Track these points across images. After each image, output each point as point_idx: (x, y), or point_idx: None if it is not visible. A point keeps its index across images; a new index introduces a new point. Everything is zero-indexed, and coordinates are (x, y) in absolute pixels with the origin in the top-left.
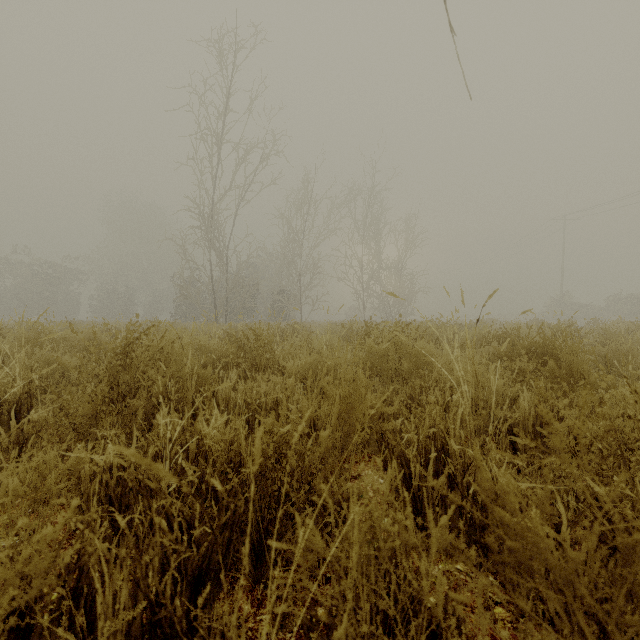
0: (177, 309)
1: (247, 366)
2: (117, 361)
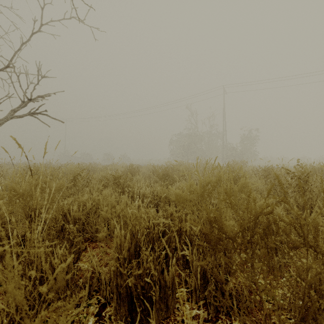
0: None
1: None
2: None
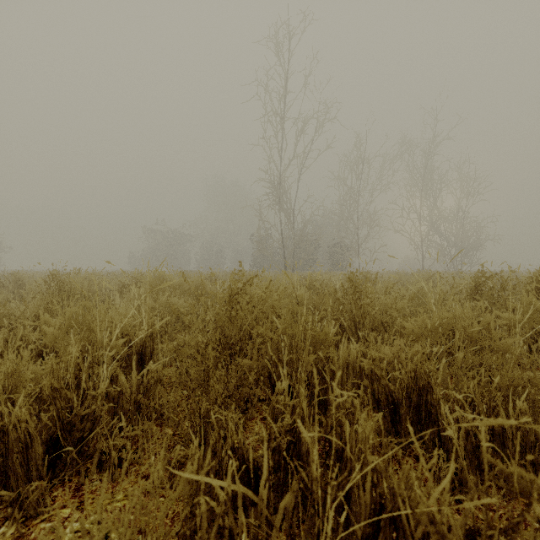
0: (254, 261)
1: (345, 320)
2: (223, 310)
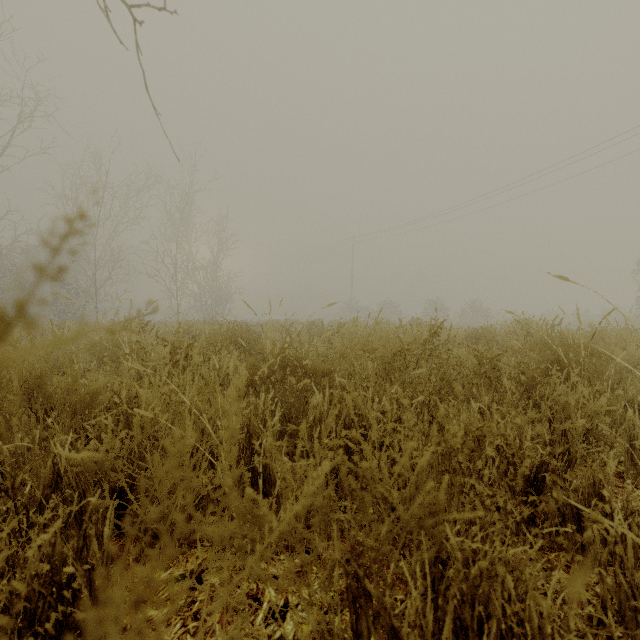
0: None
1: None
2: None
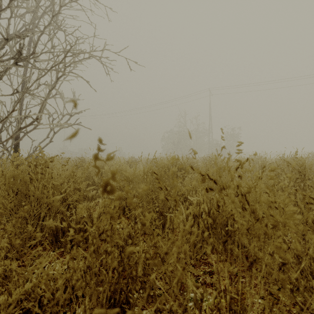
0: None
1: None
2: None
